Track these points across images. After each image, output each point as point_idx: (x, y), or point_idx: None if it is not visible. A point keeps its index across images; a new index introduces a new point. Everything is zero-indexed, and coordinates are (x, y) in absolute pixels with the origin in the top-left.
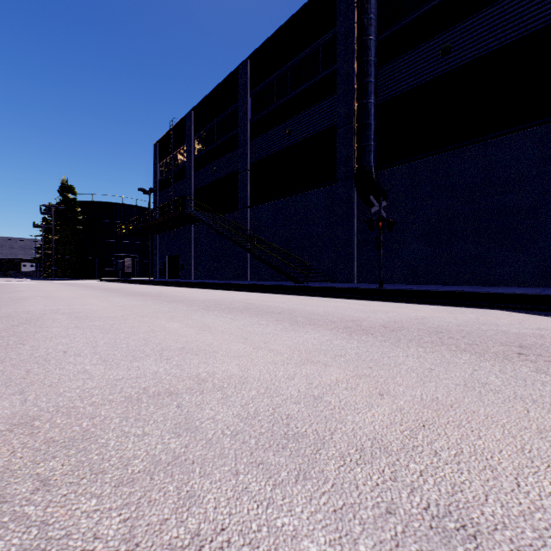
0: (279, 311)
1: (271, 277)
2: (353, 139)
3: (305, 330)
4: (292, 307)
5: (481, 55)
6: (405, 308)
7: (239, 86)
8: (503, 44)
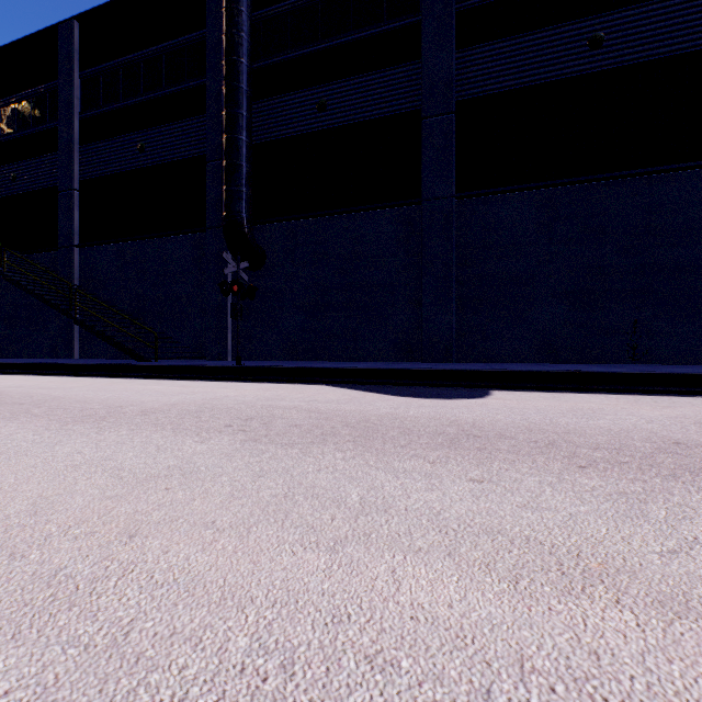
0: (30, 401)
1: (115, 353)
2: (221, 179)
3: (6, 424)
4: (67, 395)
5: (352, 123)
6: (230, 388)
7: (60, 56)
8: (369, 118)
